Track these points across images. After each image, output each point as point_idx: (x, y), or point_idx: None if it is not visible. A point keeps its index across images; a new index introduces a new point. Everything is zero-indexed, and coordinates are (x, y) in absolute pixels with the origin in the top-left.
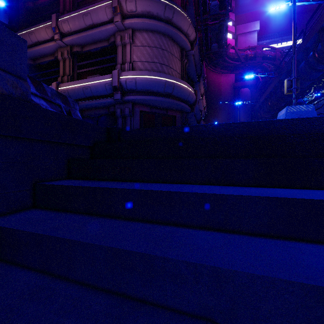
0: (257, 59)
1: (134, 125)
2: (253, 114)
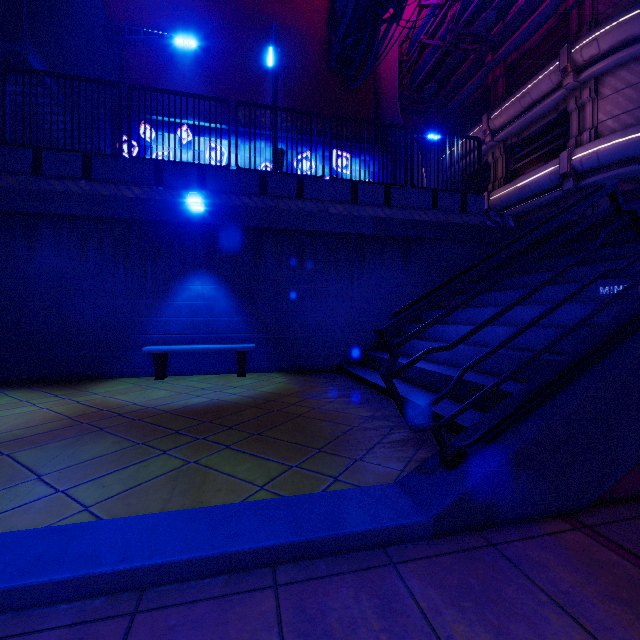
0: None
1: None
2: None
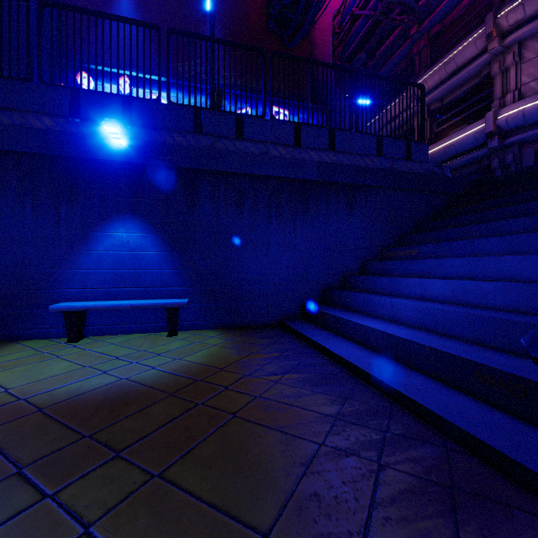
0: None
1: None
2: None
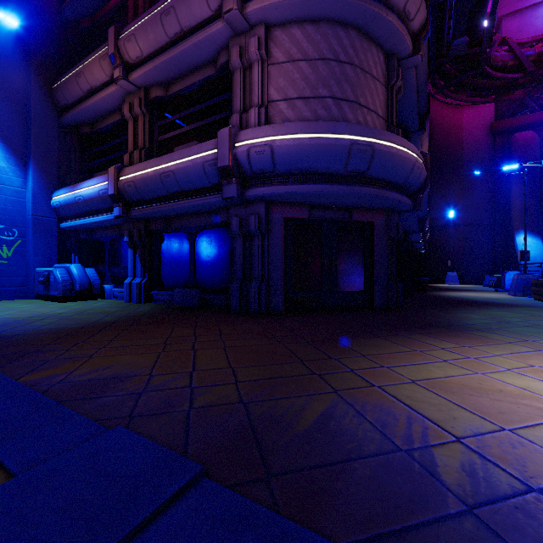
0: None
1: (270, 254)
2: None
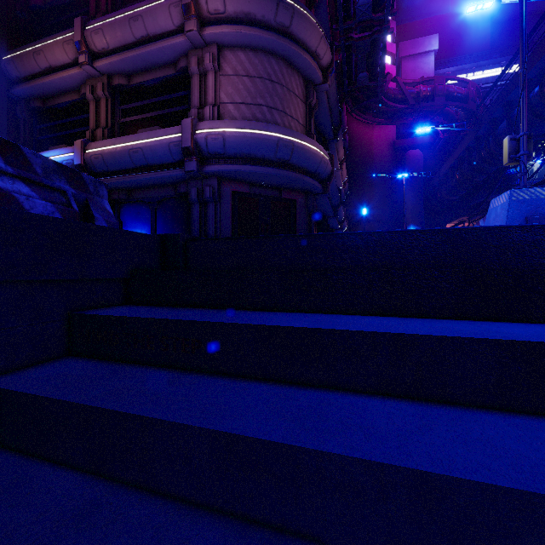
0: (436, 100)
1: (221, 217)
2: (428, 194)
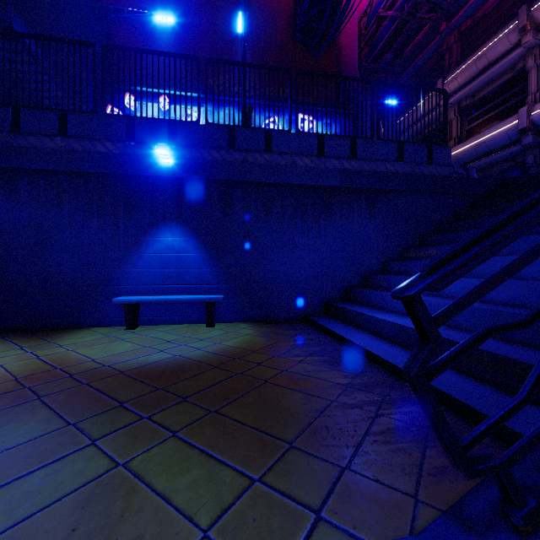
0: None
1: None
2: None
